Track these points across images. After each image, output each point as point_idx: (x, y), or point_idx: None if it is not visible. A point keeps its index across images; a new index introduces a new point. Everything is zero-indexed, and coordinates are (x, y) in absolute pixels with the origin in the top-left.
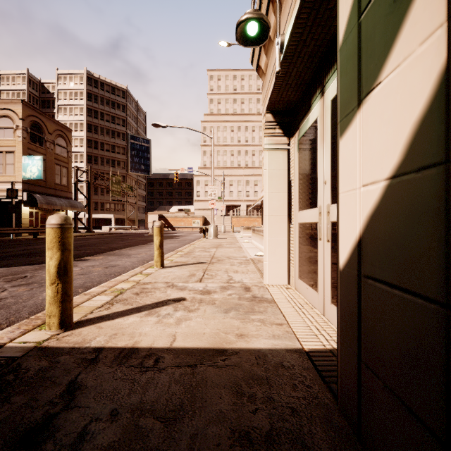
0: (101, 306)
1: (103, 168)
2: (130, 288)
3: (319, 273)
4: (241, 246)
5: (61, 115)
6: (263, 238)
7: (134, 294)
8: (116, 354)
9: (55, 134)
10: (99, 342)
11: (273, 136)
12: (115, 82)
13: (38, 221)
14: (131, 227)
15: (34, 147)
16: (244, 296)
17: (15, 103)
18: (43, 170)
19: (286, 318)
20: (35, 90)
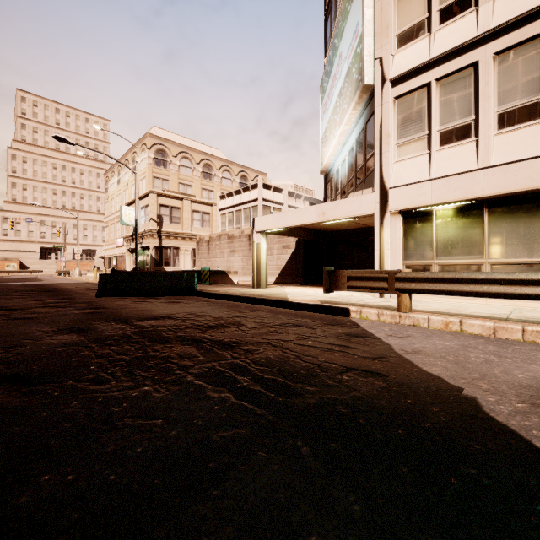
0: None
1: None
2: None
3: None
4: None
5: None
6: None
7: None
8: None
9: None
10: None
11: (128, 253)
12: None
13: None
14: None
15: None
16: None
17: None
18: None
19: None
20: None
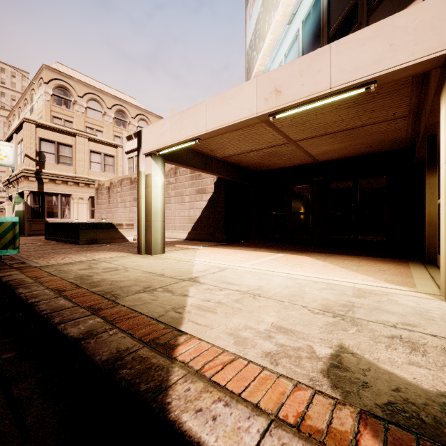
0: None
1: None
2: None
3: None
4: None
5: None
6: None
7: None
8: None
9: None
10: None
11: (9, 202)
12: None
13: None
14: None
15: None
16: None
17: None
18: None
19: None
20: None
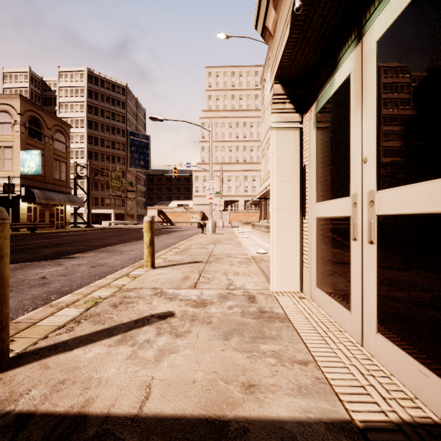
0: (62, 326)
1: (103, 163)
2: (108, 297)
3: (353, 286)
4: (240, 243)
5: (62, 112)
6: (264, 234)
7: (111, 305)
8: (48, 431)
9: (54, 130)
10: (31, 399)
11: (282, 112)
12: (115, 79)
13: (36, 216)
14: (130, 222)
15: (33, 142)
16: (248, 310)
17: (13, 98)
18: (41, 165)
19: (310, 351)
20: (37, 88)
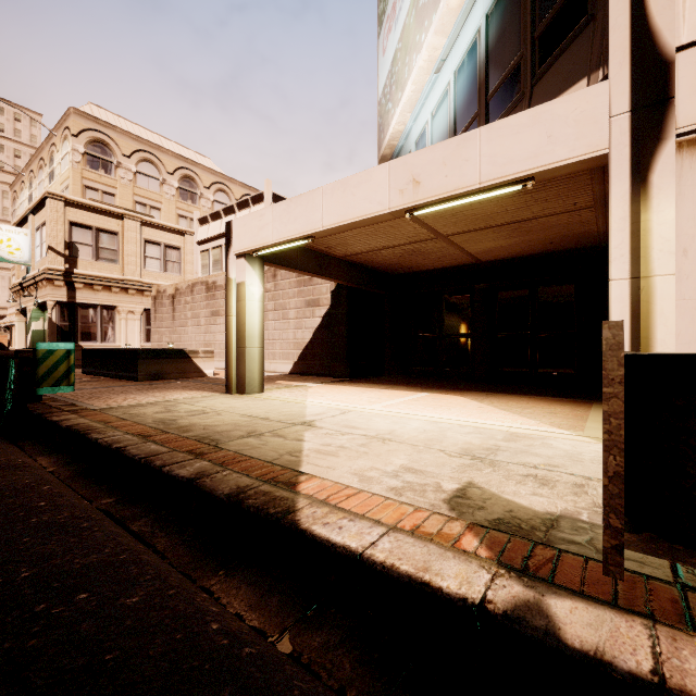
0: None
1: None
2: None
3: None
4: None
5: None
6: None
7: None
8: None
9: None
10: None
11: (20, 317)
12: None
13: None
14: None
15: None
16: None
17: None
18: None
19: None
20: None
